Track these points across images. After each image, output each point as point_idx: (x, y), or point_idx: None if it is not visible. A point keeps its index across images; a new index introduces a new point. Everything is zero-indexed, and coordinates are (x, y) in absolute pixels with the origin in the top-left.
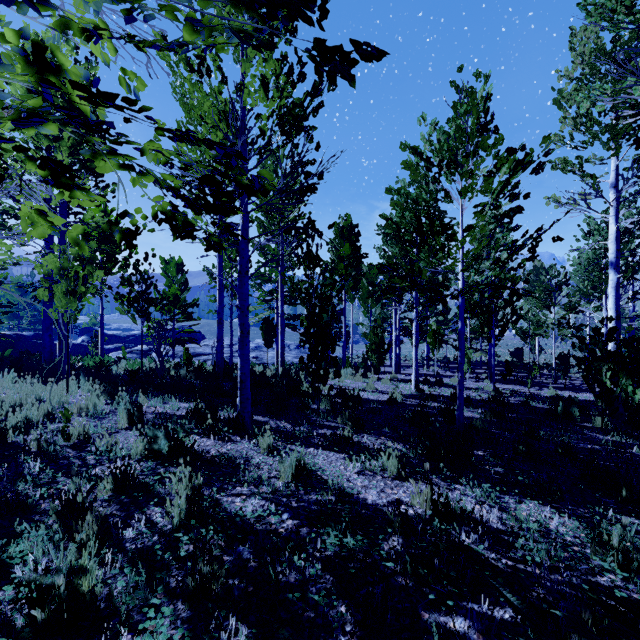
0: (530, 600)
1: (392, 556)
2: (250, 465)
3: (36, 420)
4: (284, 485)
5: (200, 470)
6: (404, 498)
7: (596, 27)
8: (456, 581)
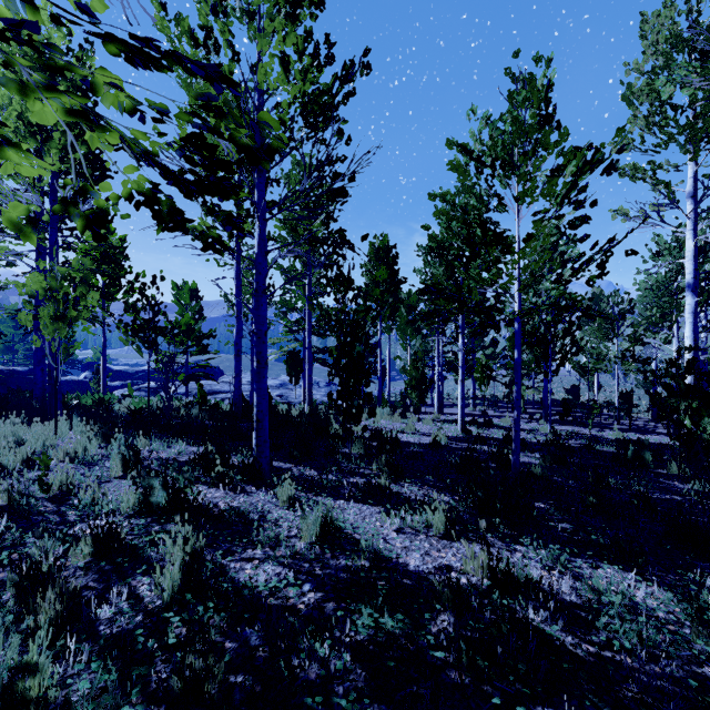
0: (623, 702)
1: (442, 641)
2: (266, 521)
3: (12, 467)
4: (306, 547)
5: (204, 528)
6: (454, 563)
7: (671, 11)
8: (526, 677)
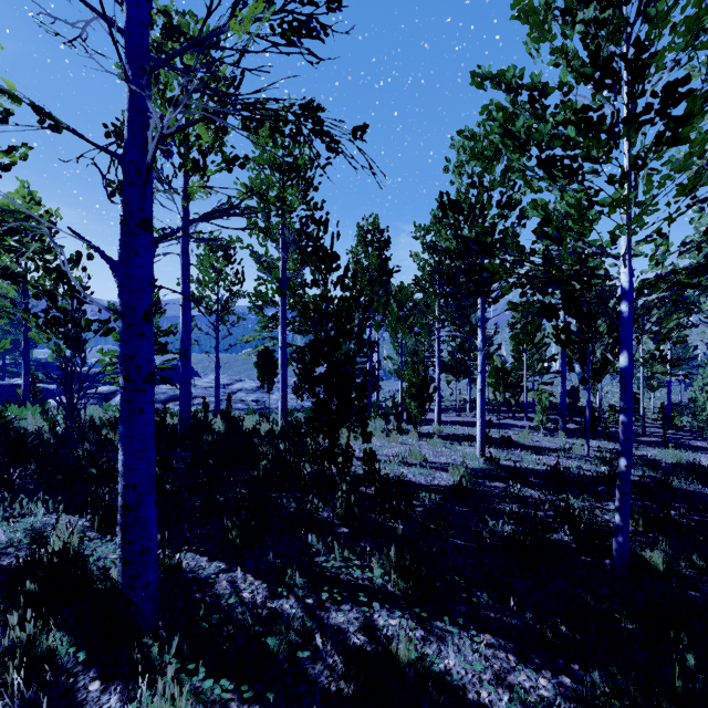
0: None
1: None
2: None
3: None
4: None
5: None
6: None
7: None
8: None
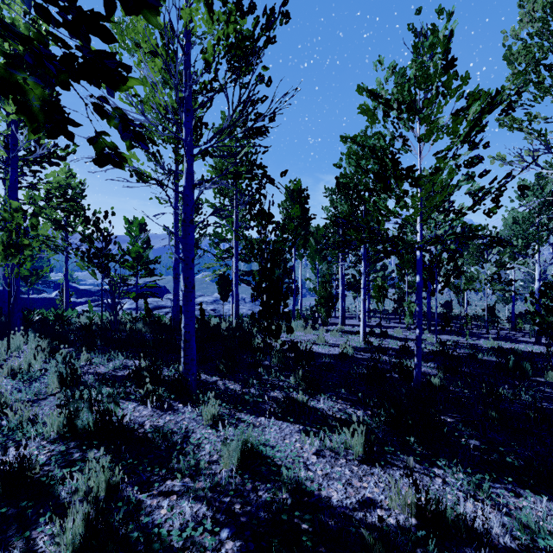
0: None
1: None
2: (189, 443)
3: None
4: (226, 479)
5: (123, 456)
6: (377, 495)
7: None
8: None
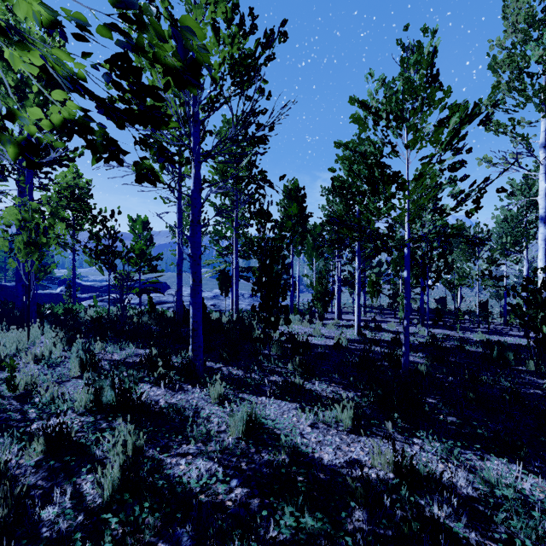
0: None
1: (358, 540)
2: (199, 417)
3: None
4: (233, 443)
5: (145, 426)
6: (362, 457)
7: None
8: None
